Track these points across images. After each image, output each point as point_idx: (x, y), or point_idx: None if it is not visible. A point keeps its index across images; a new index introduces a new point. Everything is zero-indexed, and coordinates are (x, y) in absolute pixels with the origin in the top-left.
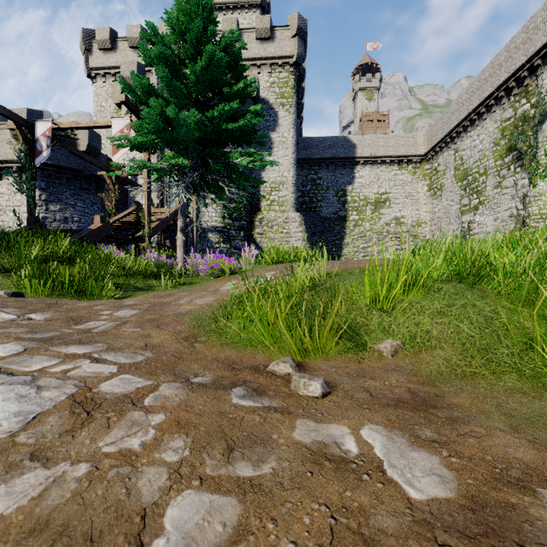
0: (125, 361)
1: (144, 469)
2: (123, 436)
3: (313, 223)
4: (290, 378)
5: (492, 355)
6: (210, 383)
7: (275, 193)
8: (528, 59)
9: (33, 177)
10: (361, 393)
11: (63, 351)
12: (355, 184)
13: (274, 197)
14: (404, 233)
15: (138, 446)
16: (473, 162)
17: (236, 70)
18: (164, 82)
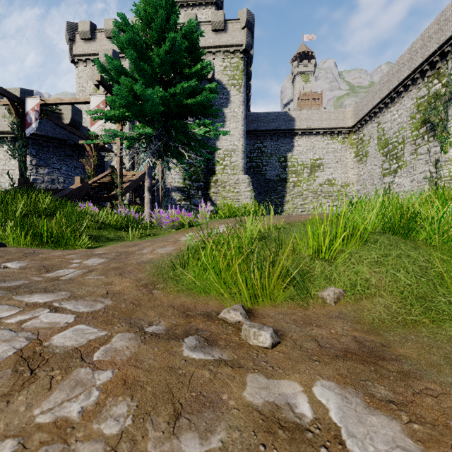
0: (83, 309)
1: (77, 447)
2: (63, 400)
3: (259, 184)
4: (240, 325)
5: (430, 303)
6: (163, 332)
7: (228, 159)
8: (440, 46)
9: (24, 145)
10: (309, 342)
11: (25, 300)
12: (294, 151)
13: (227, 162)
14: (335, 192)
15: (77, 414)
16: (393, 133)
17: (194, 54)
18: (133, 63)
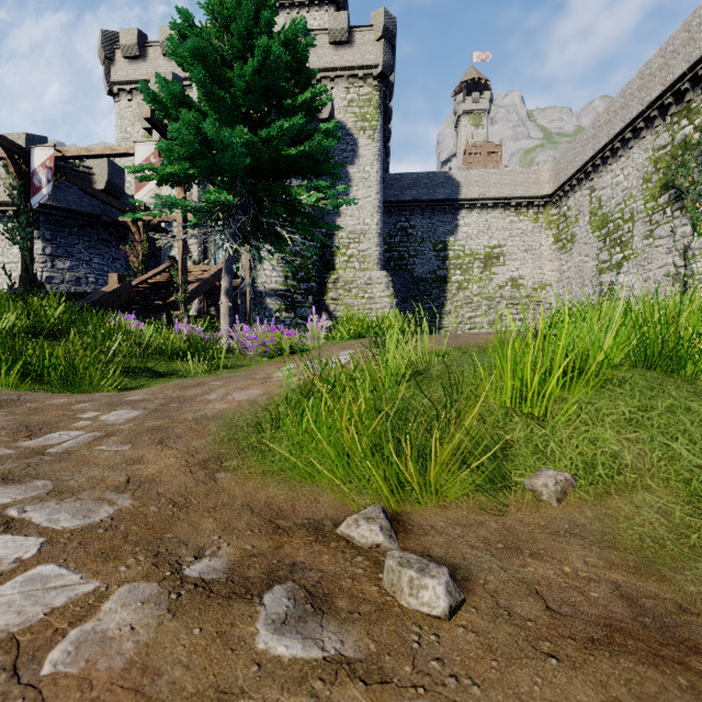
0: (67, 523)
1: None
2: None
3: (403, 285)
4: (380, 554)
5: None
6: (222, 577)
7: (354, 246)
8: (691, 66)
9: (30, 222)
10: (525, 601)
11: None
12: (459, 234)
13: (353, 251)
14: (523, 299)
15: None
16: (616, 205)
17: (301, 75)
18: (201, 88)
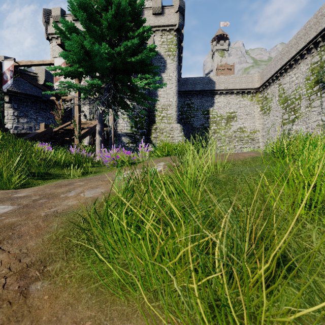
0: None
1: None
2: None
3: (188, 131)
4: None
5: None
6: None
7: (164, 112)
8: None
9: (2, 98)
10: None
11: None
12: (215, 106)
13: (164, 114)
14: (245, 137)
15: None
16: (291, 91)
17: (137, 21)
18: (83, 24)
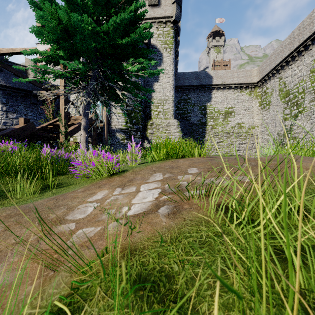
0: None
1: None
2: None
3: (185, 127)
4: None
5: None
6: None
7: (161, 107)
8: None
9: None
10: None
11: None
12: (212, 102)
13: (160, 109)
14: (244, 133)
15: None
16: (294, 85)
17: None
18: None
